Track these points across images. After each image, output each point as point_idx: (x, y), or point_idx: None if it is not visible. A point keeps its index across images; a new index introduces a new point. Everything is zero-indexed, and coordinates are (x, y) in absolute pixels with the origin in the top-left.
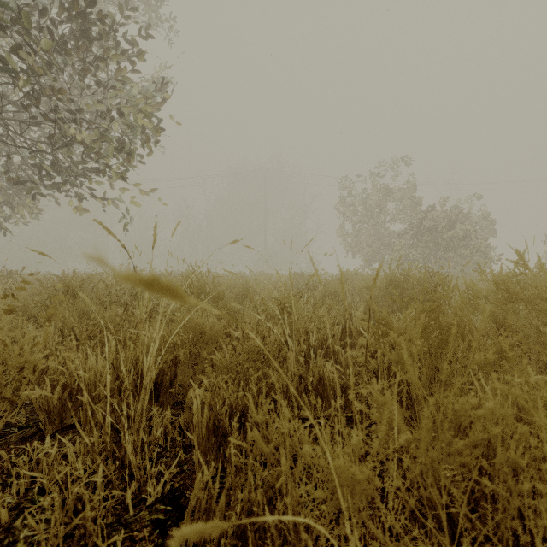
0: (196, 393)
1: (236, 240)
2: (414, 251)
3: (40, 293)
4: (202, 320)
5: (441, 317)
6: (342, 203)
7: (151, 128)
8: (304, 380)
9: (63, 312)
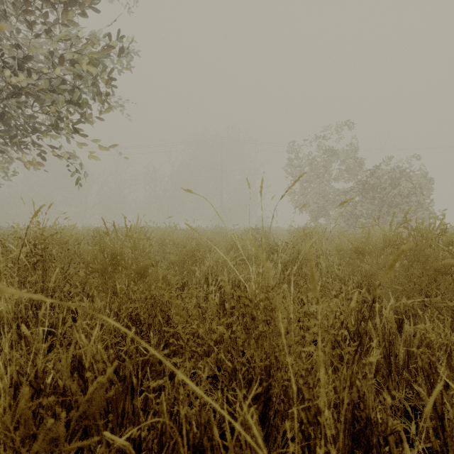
0: None
1: None
2: (360, 207)
3: None
4: None
5: None
6: (290, 165)
7: (102, 78)
8: None
9: None
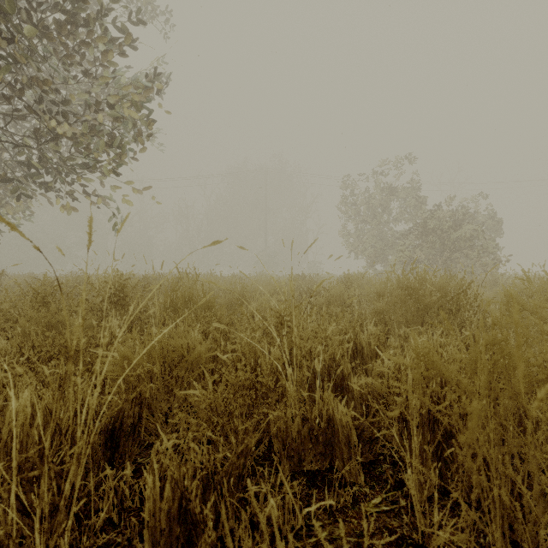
0: (162, 447)
1: (218, 240)
2: (419, 252)
3: (4, 301)
4: (180, 340)
5: (511, 353)
6: (344, 203)
7: (144, 122)
8: (308, 421)
9: (25, 324)
